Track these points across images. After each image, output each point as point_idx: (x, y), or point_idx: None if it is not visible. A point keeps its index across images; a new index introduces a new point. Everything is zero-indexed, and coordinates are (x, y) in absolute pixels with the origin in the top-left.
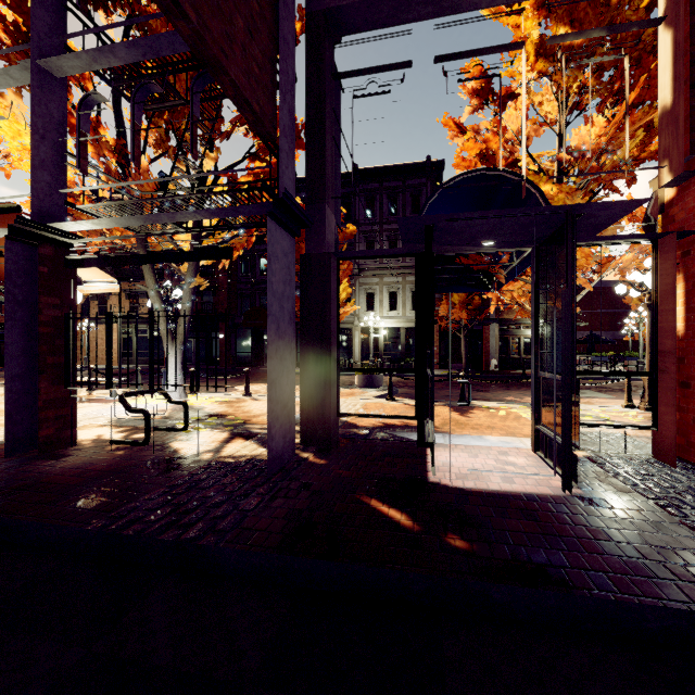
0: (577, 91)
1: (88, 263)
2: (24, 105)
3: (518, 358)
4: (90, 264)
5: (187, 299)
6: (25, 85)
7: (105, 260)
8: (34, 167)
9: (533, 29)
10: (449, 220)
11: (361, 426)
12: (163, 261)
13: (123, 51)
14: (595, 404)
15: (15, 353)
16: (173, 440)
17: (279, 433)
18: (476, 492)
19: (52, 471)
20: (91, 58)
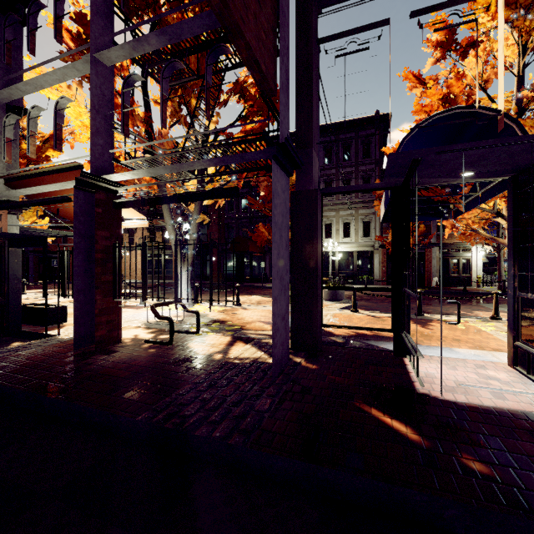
0: None
1: (129, 204)
2: (83, 93)
3: (457, 277)
4: (131, 205)
5: (194, 231)
6: (84, 78)
7: (142, 201)
8: (92, 134)
9: None
10: (438, 153)
11: (336, 334)
12: (184, 200)
13: (154, 39)
14: None
15: (80, 273)
16: (189, 341)
17: (279, 342)
18: (470, 407)
19: (106, 364)
20: (132, 47)
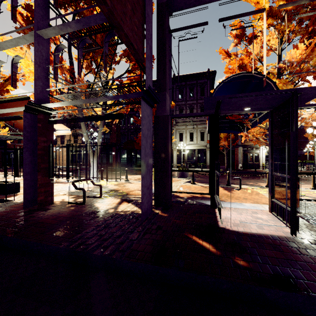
0: (288, 33)
1: (58, 122)
2: (30, 52)
3: (252, 163)
4: (59, 122)
5: (100, 137)
6: (31, 43)
7: (66, 120)
8: (35, 79)
9: (266, 3)
10: (230, 98)
11: (181, 196)
12: (91, 120)
13: (73, 25)
14: None
15: (27, 162)
16: (95, 202)
17: (145, 201)
18: (245, 233)
19: (43, 217)
20: (60, 28)
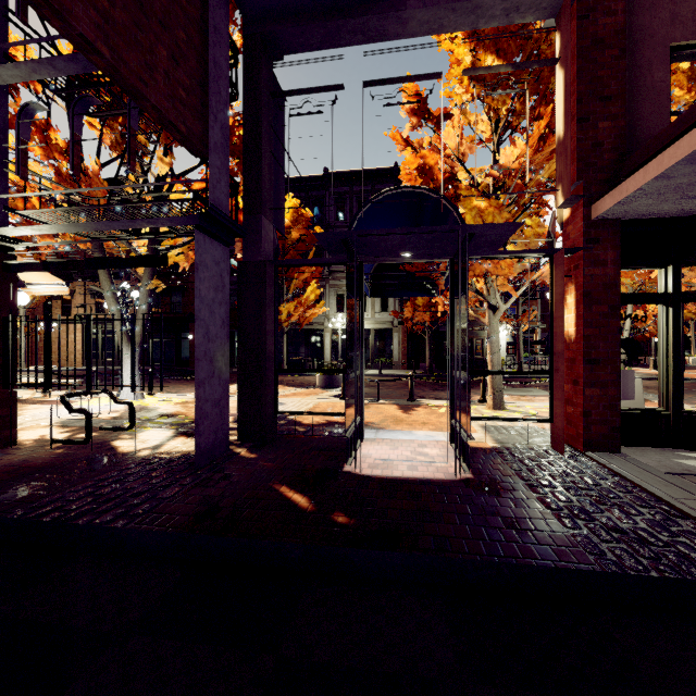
0: (506, 114)
1: (28, 267)
2: None
3: (481, 359)
4: (30, 269)
5: (143, 300)
6: None
7: (44, 265)
8: None
9: (466, 55)
10: (359, 236)
11: (304, 423)
12: (101, 267)
13: (62, 64)
14: (535, 401)
15: None
16: (116, 439)
17: (209, 430)
18: (379, 479)
19: None
20: (31, 68)
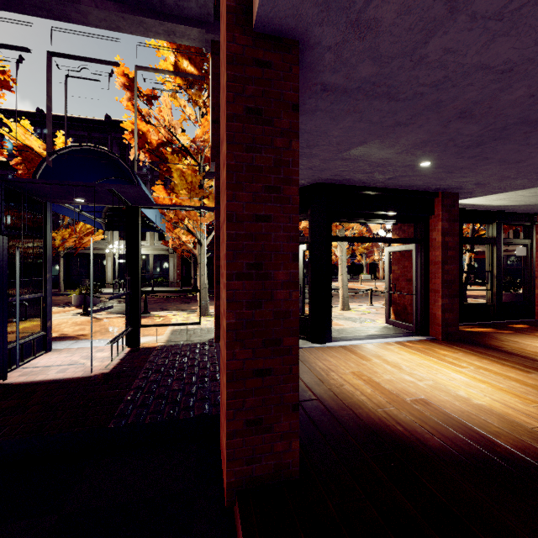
0: (203, 105)
1: None
2: None
3: None
4: None
5: None
6: None
7: None
8: None
9: (170, 55)
10: (5, 181)
11: None
12: None
13: None
14: None
15: None
16: None
17: None
18: (17, 384)
19: None
20: None
